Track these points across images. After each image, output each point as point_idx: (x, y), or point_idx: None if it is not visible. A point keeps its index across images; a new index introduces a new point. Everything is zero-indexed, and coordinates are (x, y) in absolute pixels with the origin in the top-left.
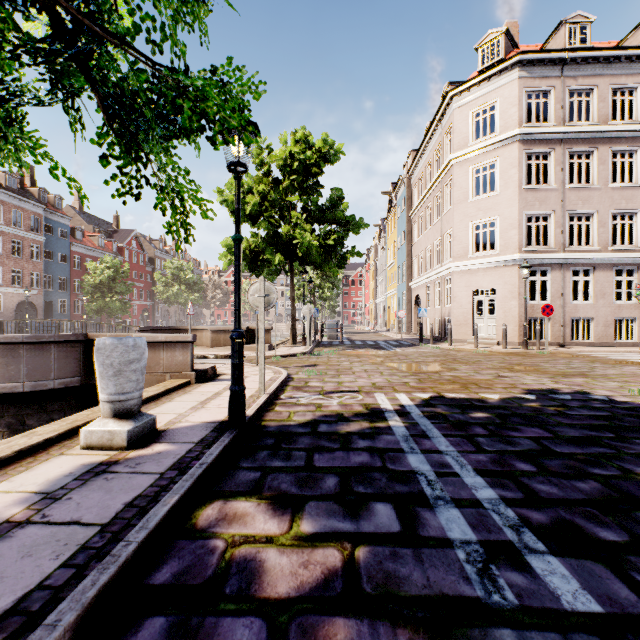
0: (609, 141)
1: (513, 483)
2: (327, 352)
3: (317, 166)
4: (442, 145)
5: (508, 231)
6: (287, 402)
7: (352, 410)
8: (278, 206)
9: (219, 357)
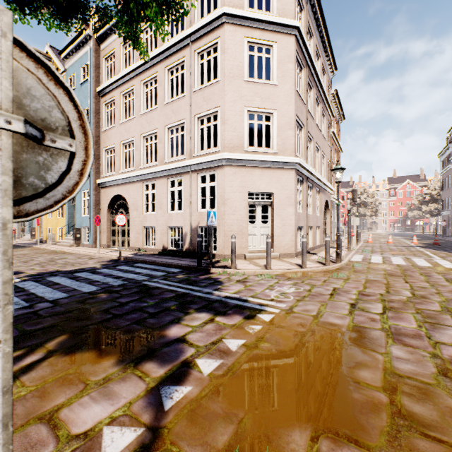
0: (315, 87)
1: None
2: None
3: None
4: None
5: (286, 130)
6: None
7: None
8: None
9: None
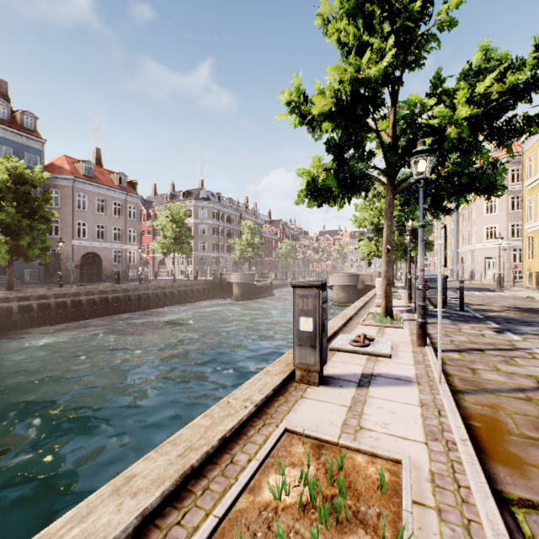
0: None
1: None
2: None
3: None
4: None
5: (501, 231)
6: None
7: None
8: None
9: None
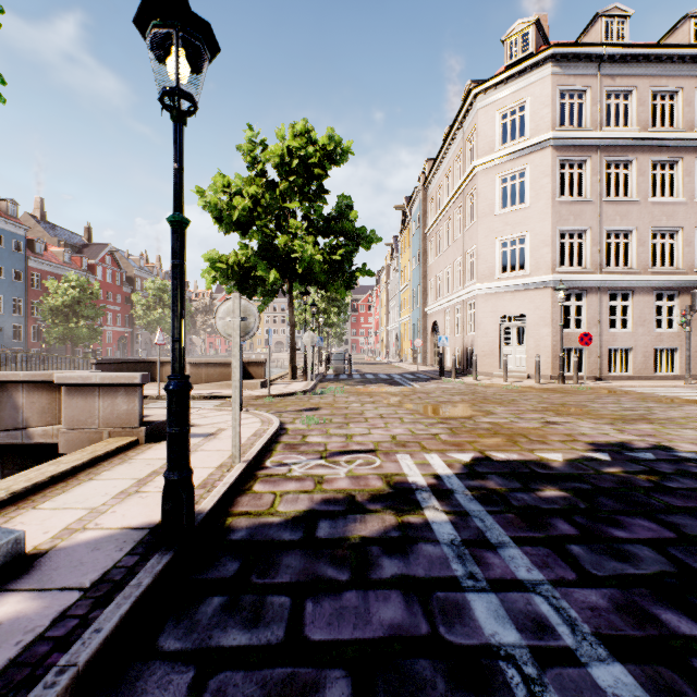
0: (649, 150)
1: (688, 681)
2: (333, 389)
3: (321, 167)
4: (464, 151)
5: (539, 249)
6: (273, 474)
7: (368, 488)
8: (274, 214)
9: (197, 398)
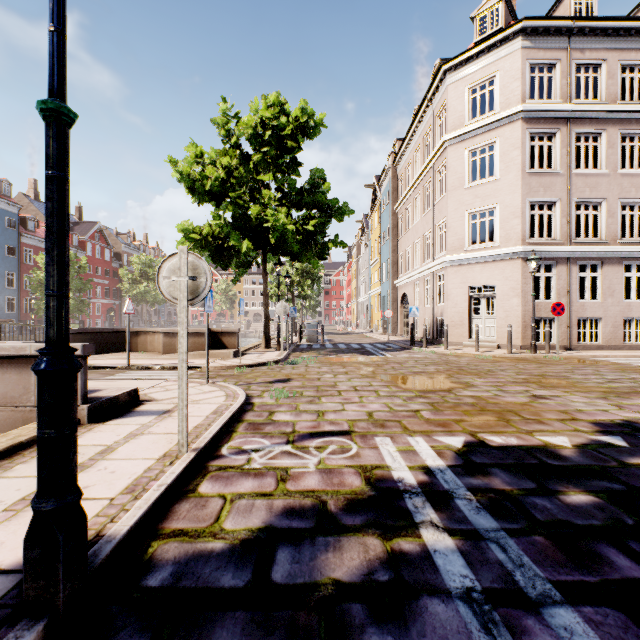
0: (618, 122)
1: None
2: (305, 359)
3: (294, 140)
4: (433, 127)
5: (509, 220)
6: (228, 466)
7: (343, 489)
8: (248, 187)
9: (166, 368)
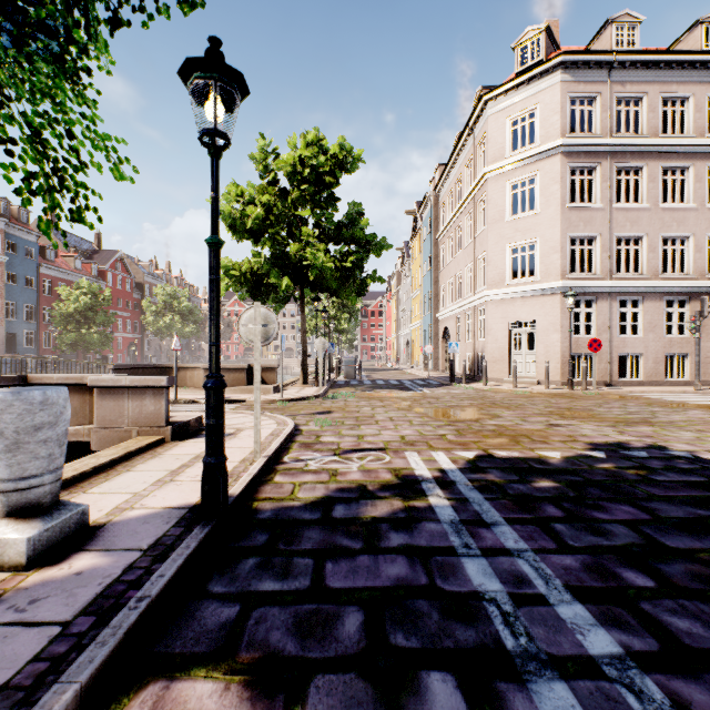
0: (659, 156)
1: (633, 615)
2: (344, 394)
3: (332, 175)
4: (475, 157)
5: (549, 255)
6: (291, 468)
7: (378, 479)
8: (286, 222)
9: None
